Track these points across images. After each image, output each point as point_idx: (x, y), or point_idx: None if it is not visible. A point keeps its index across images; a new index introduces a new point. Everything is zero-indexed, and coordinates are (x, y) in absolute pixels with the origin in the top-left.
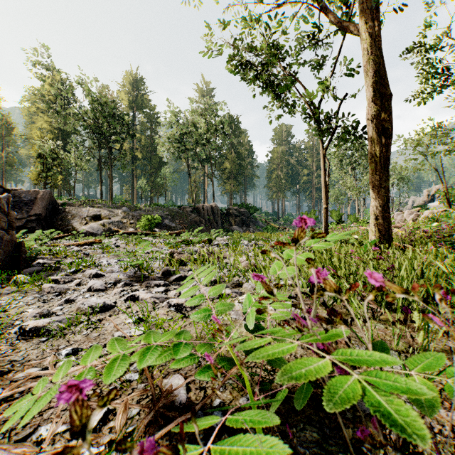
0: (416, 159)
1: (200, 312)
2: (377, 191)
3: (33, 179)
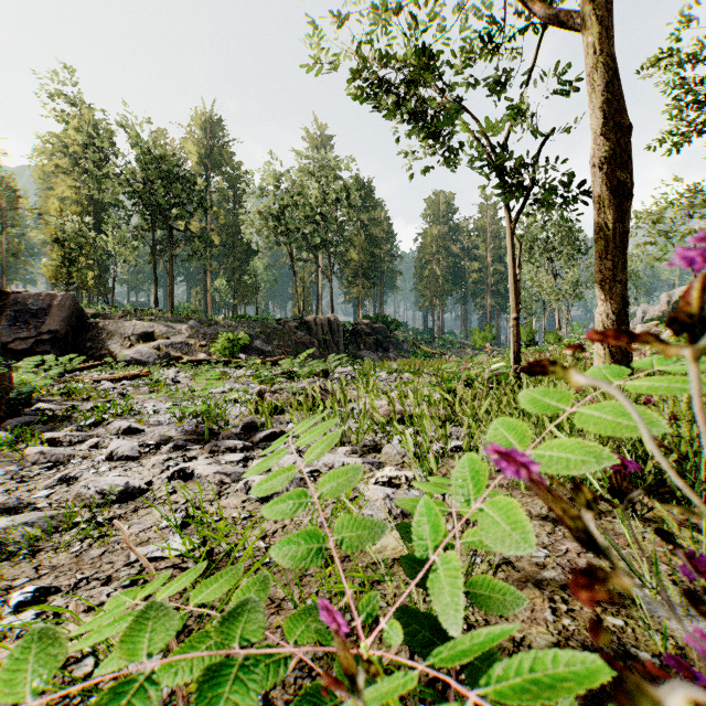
0: (656, 243)
1: (290, 543)
2: (608, 288)
3: (49, 276)
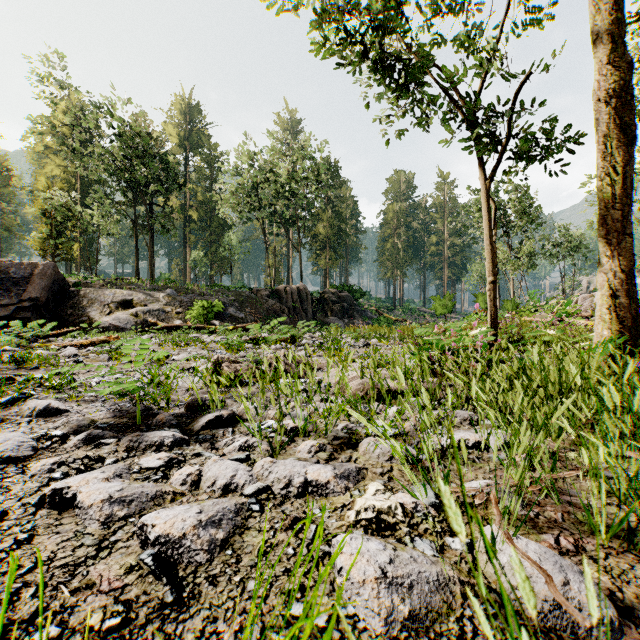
0: None
1: None
2: (615, 242)
3: (36, 248)
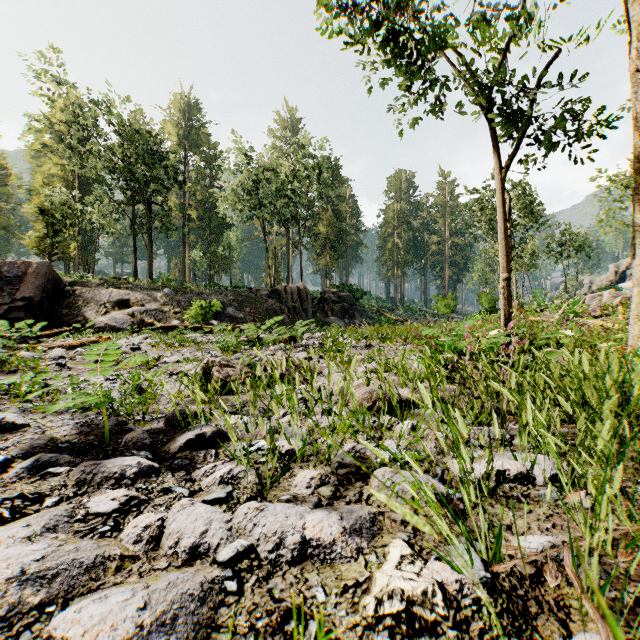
0: (624, 209)
1: None
2: None
3: (32, 247)
